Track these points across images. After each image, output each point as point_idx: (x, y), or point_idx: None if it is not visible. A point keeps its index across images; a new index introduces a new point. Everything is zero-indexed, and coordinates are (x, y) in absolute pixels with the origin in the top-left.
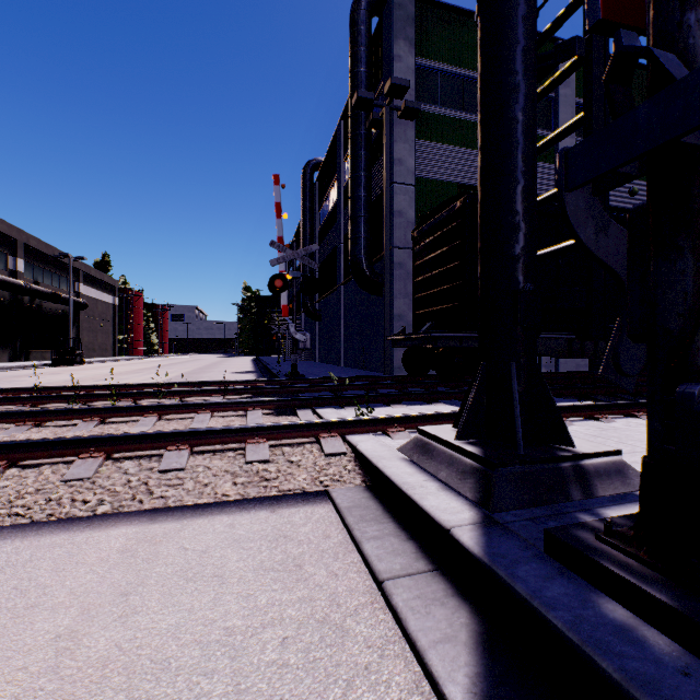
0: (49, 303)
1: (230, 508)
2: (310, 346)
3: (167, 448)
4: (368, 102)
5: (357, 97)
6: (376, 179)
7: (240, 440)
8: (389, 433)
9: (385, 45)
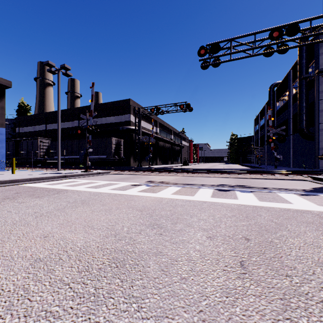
0: (176, 147)
1: (290, 180)
2: (282, 159)
3: (274, 174)
4: (307, 77)
5: (302, 77)
6: (310, 96)
7: (285, 174)
8: (318, 175)
9: (315, 49)
